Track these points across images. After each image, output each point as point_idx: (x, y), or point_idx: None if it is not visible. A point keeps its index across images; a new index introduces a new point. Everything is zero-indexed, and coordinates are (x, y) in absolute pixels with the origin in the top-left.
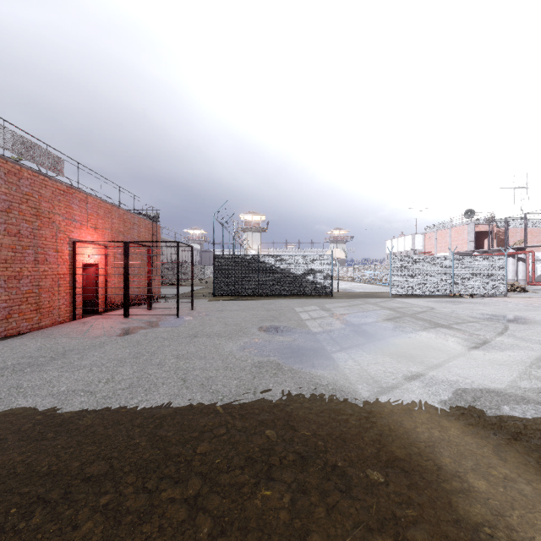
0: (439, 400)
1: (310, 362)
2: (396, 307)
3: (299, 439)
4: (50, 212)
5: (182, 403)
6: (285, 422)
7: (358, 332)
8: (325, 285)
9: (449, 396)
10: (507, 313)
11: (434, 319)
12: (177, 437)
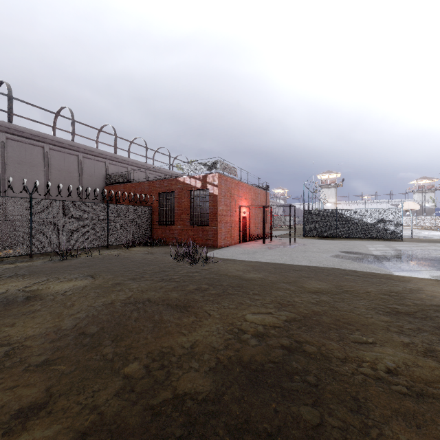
0: (430, 275)
1: (368, 262)
2: None
3: (358, 273)
4: (233, 194)
5: (313, 265)
6: (353, 271)
7: (408, 257)
8: (395, 231)
9: (437, 275)
10: None
11: None
12: (316, 269)
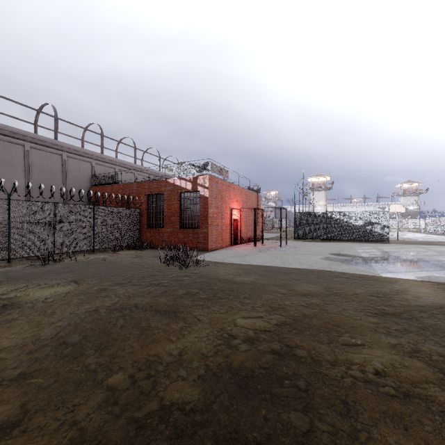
0: (415, 276)
1: (357, 264)
2: (443, 250)
3: (347, 275)
4: (225, 196)
5: (303, 267)
6: (342, 273)
7: (394, 259)
8: (382, 233)
9: (422, 276)
10: None
11: None
12: (306, 271)
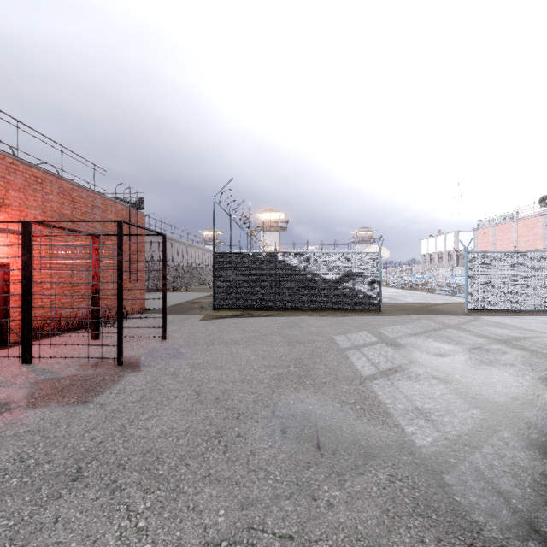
0: None
1: None
2: (507, 336)
3: None
4: None
5: None
6: None
7: None
8: (370, 295)
9: None
10: None
11: None
12: None
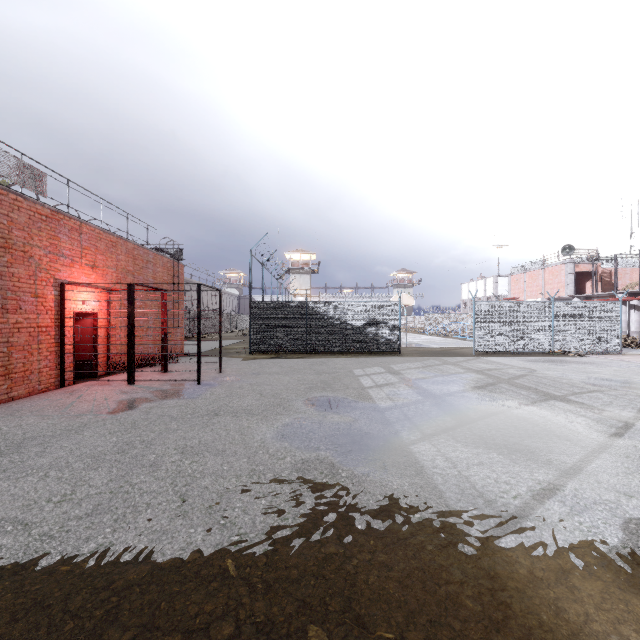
0: (605, 546)
1: (380, 461)
2: (484, 368)
3: None
4: (25, 244)
5: (168, 552)
6: (344, 603)
7: (443, 408)
8: (391, 339)
9: (619, 538)
10: (634, 377)
11: (541, 386)
12: None
